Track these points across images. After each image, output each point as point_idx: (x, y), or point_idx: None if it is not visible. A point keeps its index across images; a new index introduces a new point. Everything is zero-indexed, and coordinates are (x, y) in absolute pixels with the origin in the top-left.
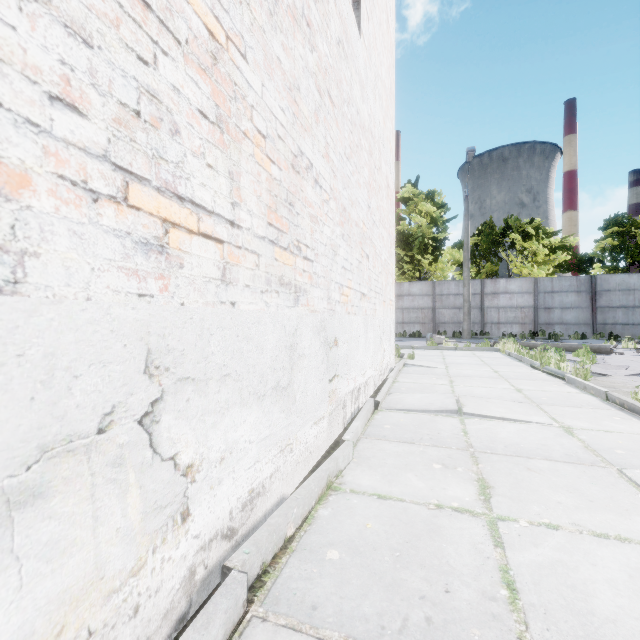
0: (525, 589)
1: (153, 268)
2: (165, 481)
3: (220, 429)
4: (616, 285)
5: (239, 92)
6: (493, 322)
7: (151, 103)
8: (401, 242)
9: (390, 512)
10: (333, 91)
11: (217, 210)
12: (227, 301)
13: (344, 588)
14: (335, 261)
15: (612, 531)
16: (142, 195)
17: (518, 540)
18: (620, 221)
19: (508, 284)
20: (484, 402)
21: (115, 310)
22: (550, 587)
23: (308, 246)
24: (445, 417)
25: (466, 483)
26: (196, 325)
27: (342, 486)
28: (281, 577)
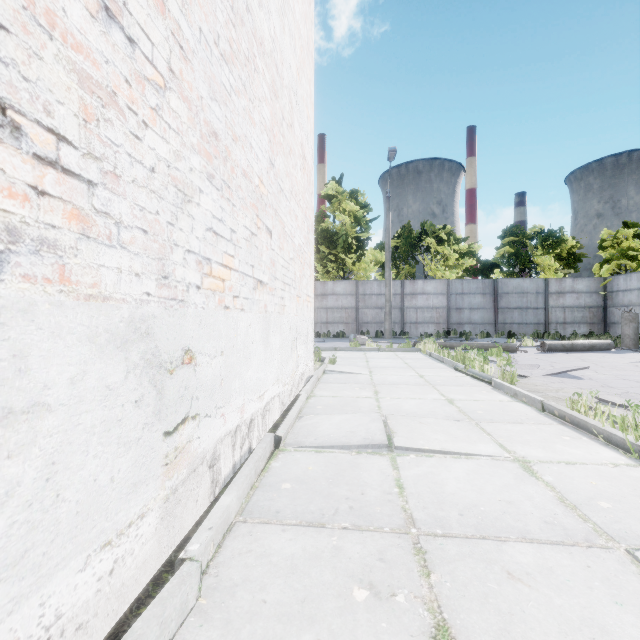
0: None
1: None
2: None
3: None
4: (513, 288)
5: None
6: (412, 322)
7: None
8: (325, 240)
9: None
10: None
11: None
12: None
13: None
14: (187, 212)
15: None
16: None
17: None
18: (515, 232)
19: (425, 285)
20: (417, 424)
21: None
22: None
23: (67, 139)
24: (371, 456)
25: None
26: None
27: None
28: None
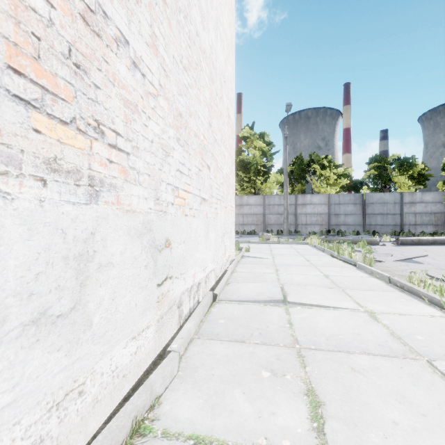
0: None
1: None
2: None
3: None
4: (377, 200)
5: None
6: (303, 224)
7: None
8: (242, 167)
9: None
10: None
11: None
12: None
13: None
14: (167, 162)
15: None
16: None
17: None
18: (378, 159)
19: (312, 198)
20: (303, 289)
21: None
22: None
23: (119, 134)
24: (273, 307)
25: (296, 400)
26: None
27: (154, 425)
28: None
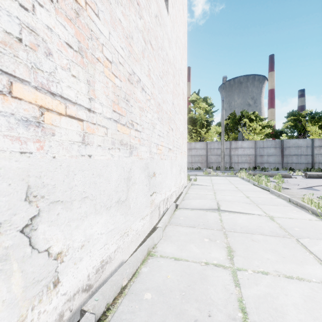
0: (251, 312)
1: (32, 136)
2: (41, 265)
3: (81, 229)
4: (293, 144)
5: (94, 35)
6: (235, 162)
7: (30, 34)
8: (191, 122)
9: (180, 268)
10: (153, 41)
11: (79, 102)
12: (86, 154)
13: (152, 317)
14: (154, 132)
15: (294, 274)
16: (23, 90)
17: (247, 282)
18: (294, 114)
19: (242, 143)
20: (231, 204)
21: (1, 162)
22: (264, 310)
23: (138, 123)
24: (211, 212)
25: (221, 249)
26: (64, 169)
27: (156, 253)
28: (117, 312)
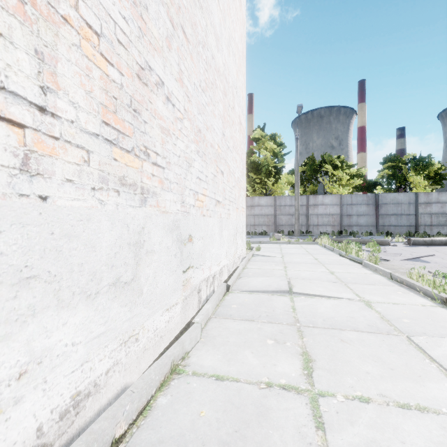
0: None
1: None
2: None
3: (18, 340)
4: (390, 200)
5: None
6: (314, 224)
7: None
8: (253, 169)
9: (225, 395)
10: (187, 29)
11: (12, 87)
12: (32, 194)
13: None
14: (190, 171)
15: (412, 400)
16: None
17: (336, 418)
18: (393, 159)
19: (324, 199)
20: (308, 283)
21: None
22: None
23: (158, 154)
24: (279, 296)
25: (293, 358)
26: None
27: (186, 368)
28: None
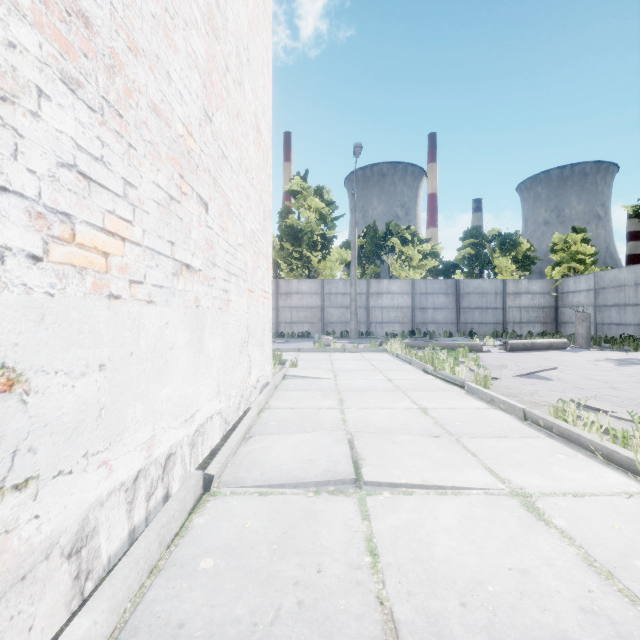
0: None
1: None
2: None
3: None
4: (474, 289)
5: None
6: (377, 322)
7: None
8: (290, 236)
9: None
10: None
11: None
12: None
13: None
14: None
15: None
16: None
17: None
18: (475, 234)
19: (390, 285)
20: (390, 445)
21: None
22: None
23: None
24: (333, 497)
25: None
26: None
27: None
28: None
